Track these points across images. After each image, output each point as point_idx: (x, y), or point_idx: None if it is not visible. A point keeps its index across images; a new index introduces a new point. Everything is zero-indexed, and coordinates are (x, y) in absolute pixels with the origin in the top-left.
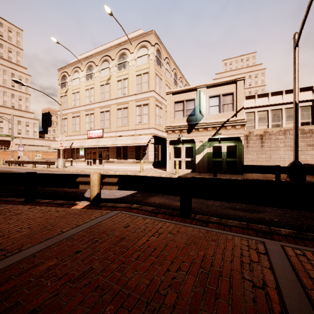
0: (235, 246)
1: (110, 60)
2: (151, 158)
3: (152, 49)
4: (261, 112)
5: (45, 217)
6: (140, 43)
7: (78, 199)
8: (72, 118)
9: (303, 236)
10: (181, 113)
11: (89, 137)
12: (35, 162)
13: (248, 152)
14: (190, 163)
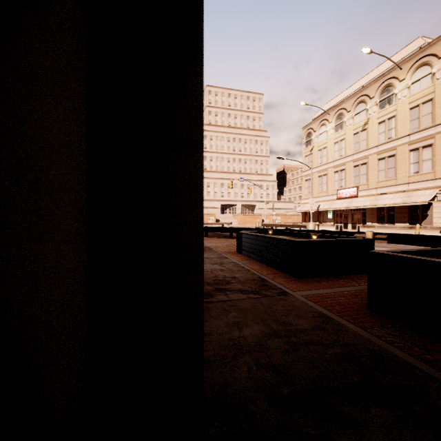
0: None
1: (367, 100)
2: (437, 223)
3: (440, 63)
4: None
5: None
6: (417, 63)
7: None
8: (318, 178)
9: None
10: None
11: (338, 198)
12: (287, 225)
13: None
14: None
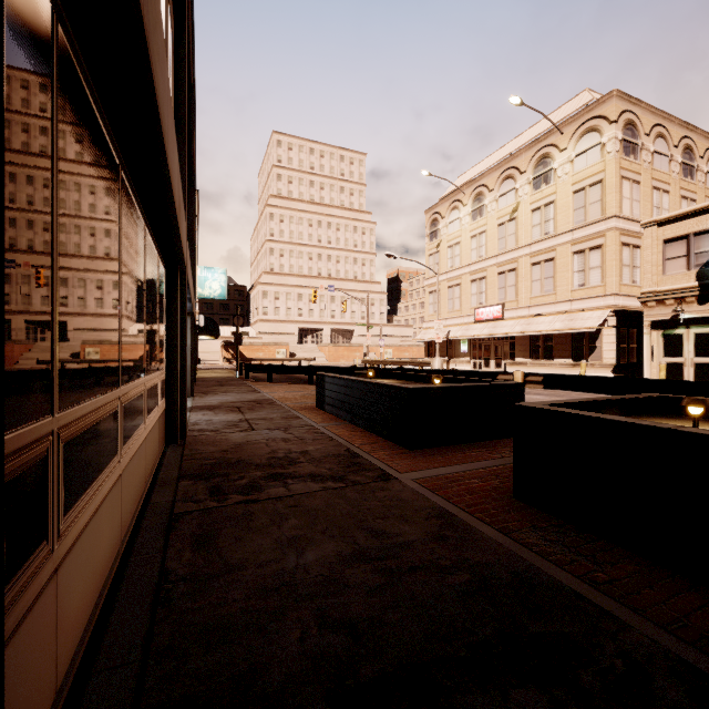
0: None
1: (517, 175)
2: (608, 358)
3: (612, 130)
4: None
5: None
6: (582, 126)
7: None
8: (448, 290)
9: None
10: (681, 262)
11: (476, 320)
12: (402, 362)
13: None
14: (707, 368)
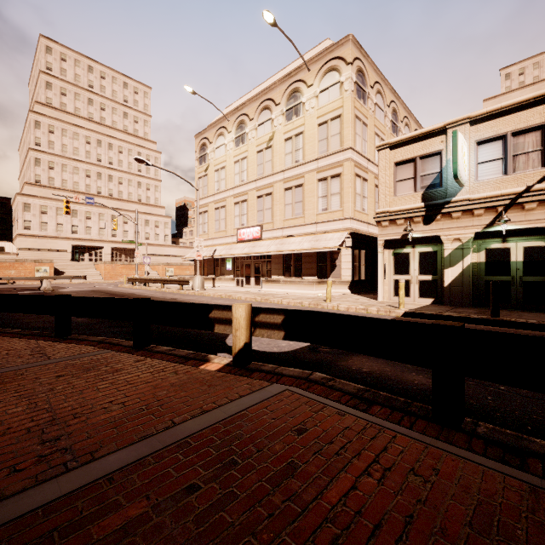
0: None
1: (273, 106)
2: (346, 275)
3: (349, 70)
4: None
5: (154, 383)
6: (325, 65)
7: (214, 349)
8: (215, 211)
9: None
10: (409, 184)
11: (239, 240)
12: (164, 281)
13: None
14: (429, 285)
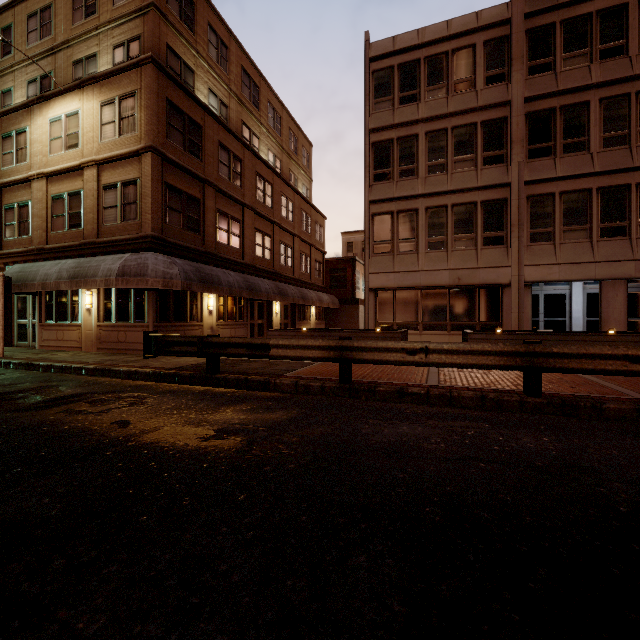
0: (460, 382)
1: None
2: None
3: None
4: None
5: None
6: None
7: None
8: None
9: (401, 387)
10: None
11: None
12: None
13: None
14: None
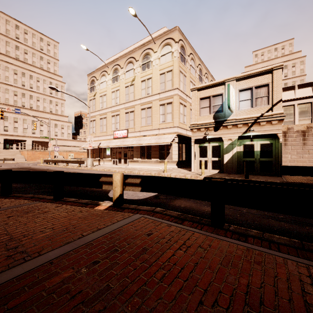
0: (291, 274)
1: (134, 61)
2: (175, 158)
3: (176, 46)
4: (302, 104)
5: (69, 217)
6: (164, 42)
7: (102, 199)
8: (100, 120)
9: None
10: (207, 110)
11: (114, 137)
12: (68, 161)
13: (286, 151)
14: (217, 163)
